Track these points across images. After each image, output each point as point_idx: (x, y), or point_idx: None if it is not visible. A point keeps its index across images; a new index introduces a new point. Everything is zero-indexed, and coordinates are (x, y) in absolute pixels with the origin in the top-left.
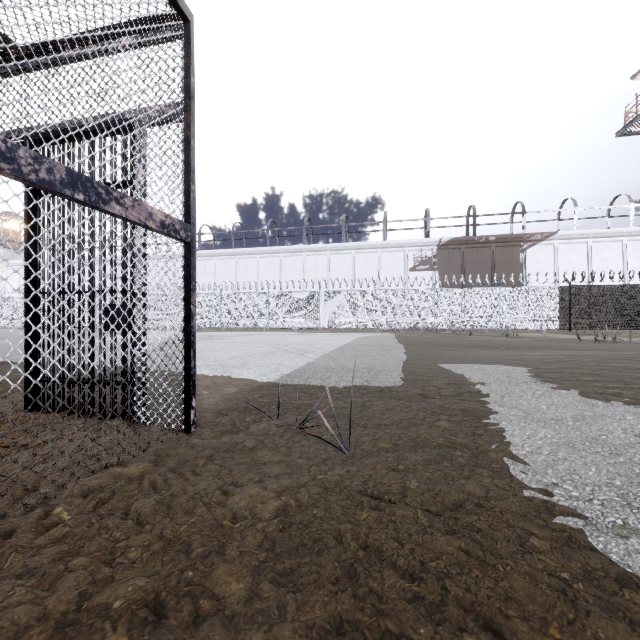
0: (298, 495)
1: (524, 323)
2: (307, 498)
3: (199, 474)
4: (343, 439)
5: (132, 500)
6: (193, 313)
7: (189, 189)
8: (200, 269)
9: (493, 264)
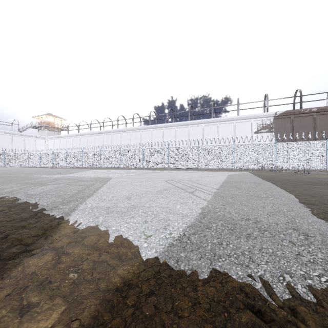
0: None
1: None
2: None
3: None
4: None
5: None
6: None
7: None
8: (133, 137)
9: (315, 126)
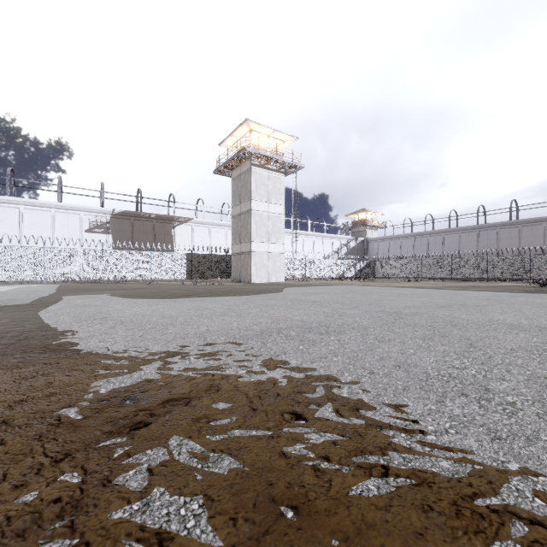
0: None
1: (167, 275)
2: None
3: None
4: None
5: None
6: None
7: None
8: None
9: (154, 234)
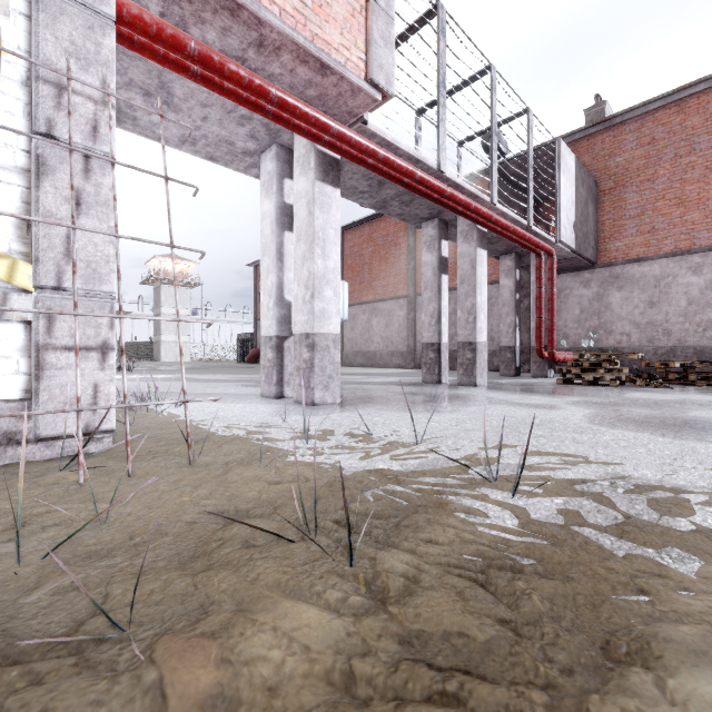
0: None
1: None
2: None
3: None
4: None
5: None
6: None
7: None
8: None
9: None
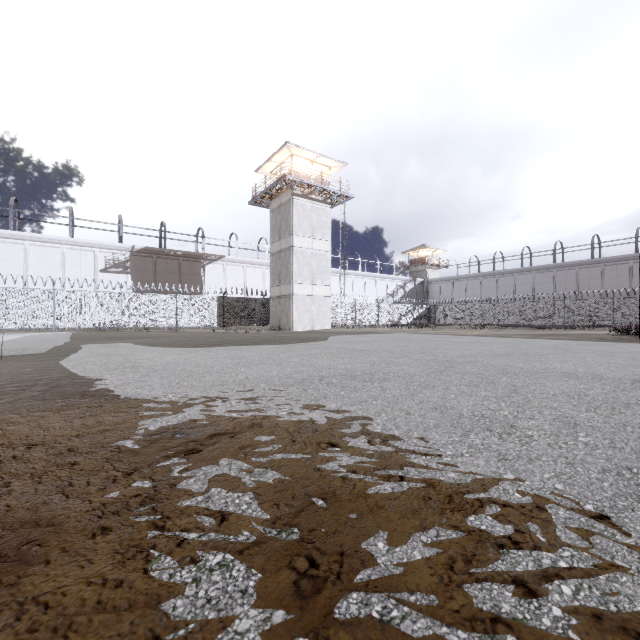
0: None
1: (195, 322)
2: None
3: None
4: None
5: None
6: None
7: None
8: None
9: (181, 274)
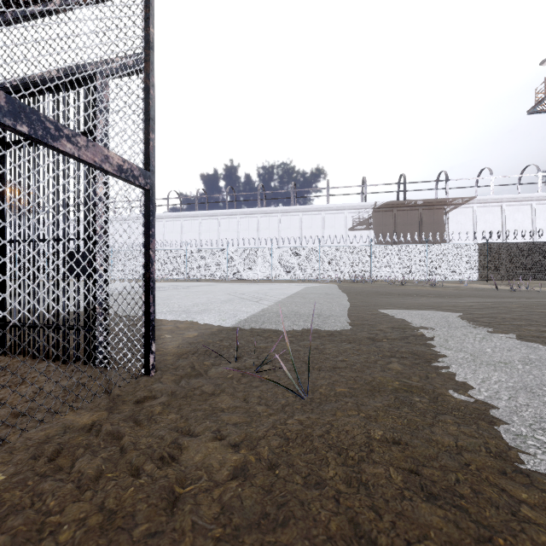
0: (258, 449)
1: (448, 275)
2: (267, 452)
3: (154, 423)
4: (301, 384)
5: (78, 456)
6: (153, 259)
7: (148, 137)
8: (168, 229)
9: (421, 224)
